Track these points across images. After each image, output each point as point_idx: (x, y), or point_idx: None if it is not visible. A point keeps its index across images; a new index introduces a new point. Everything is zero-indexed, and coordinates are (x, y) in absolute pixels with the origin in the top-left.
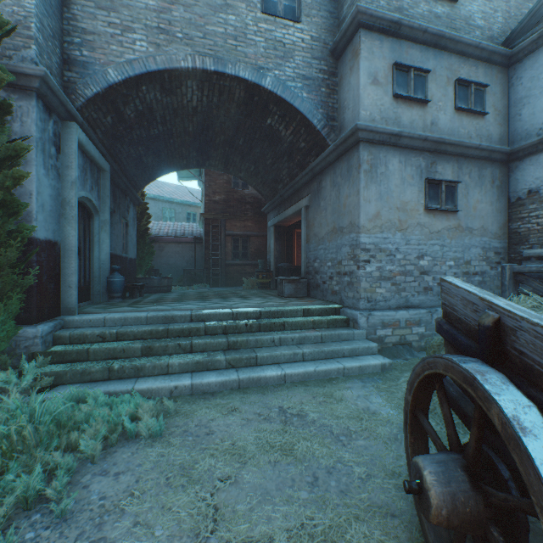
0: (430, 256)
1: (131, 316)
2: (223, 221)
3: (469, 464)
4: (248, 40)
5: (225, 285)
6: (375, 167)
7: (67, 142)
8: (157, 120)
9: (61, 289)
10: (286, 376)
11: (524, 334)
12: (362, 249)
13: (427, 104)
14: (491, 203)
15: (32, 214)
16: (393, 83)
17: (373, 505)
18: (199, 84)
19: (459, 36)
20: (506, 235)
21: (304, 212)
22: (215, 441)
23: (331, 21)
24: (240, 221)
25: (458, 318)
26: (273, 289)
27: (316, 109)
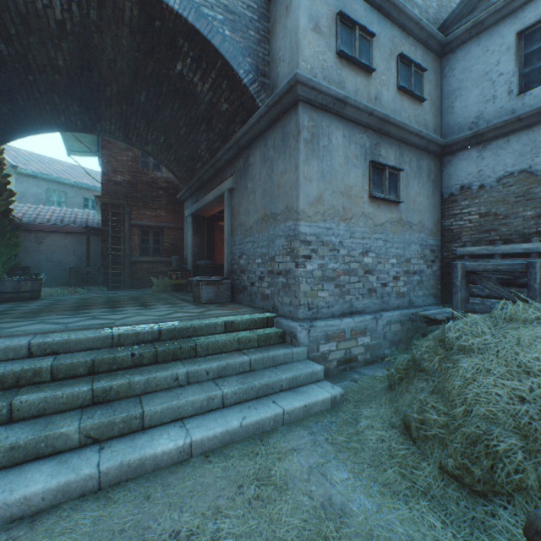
0: (374, 252)
1: None
2: (128, 207)
3: None
4: None
5: (130, 287)
6: (317, 138)
7: None
8: None
9: None
10: (193, 445)
11: None
12: (302, 242)
13: (371, 75)
14: (428, 197)
15: None
16: (337, 37)
17: None
18: None
19: (403, 4)
20: (439, 232)
21: (227, 196)
22: None
23: None
24: (151, 209)
25: None
26: (191, 292)
27: (243, 57)
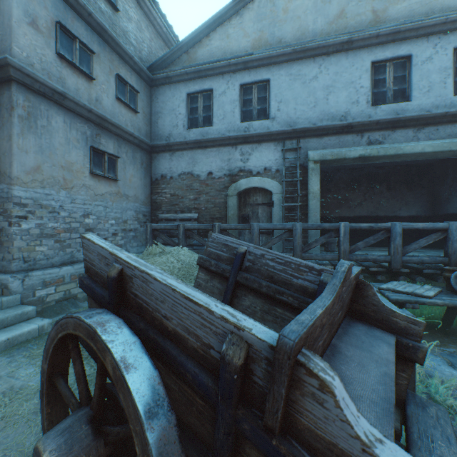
0: (96, 215)
1: None
2: None
3: (95, 413)
4: None
5: None
6: (35, 117)
7: None
8: None
9: None
10: None
11: (138, 280)
12: (17, 204)
13: (93, 81)
14: (141, 179)
15: None
16: (57, 41)
17: None
18: None
19: (119, 41)
20: (150, 203)
21: None
22: None
23: None
24: None
25: (97, 272)
26: None
27: None
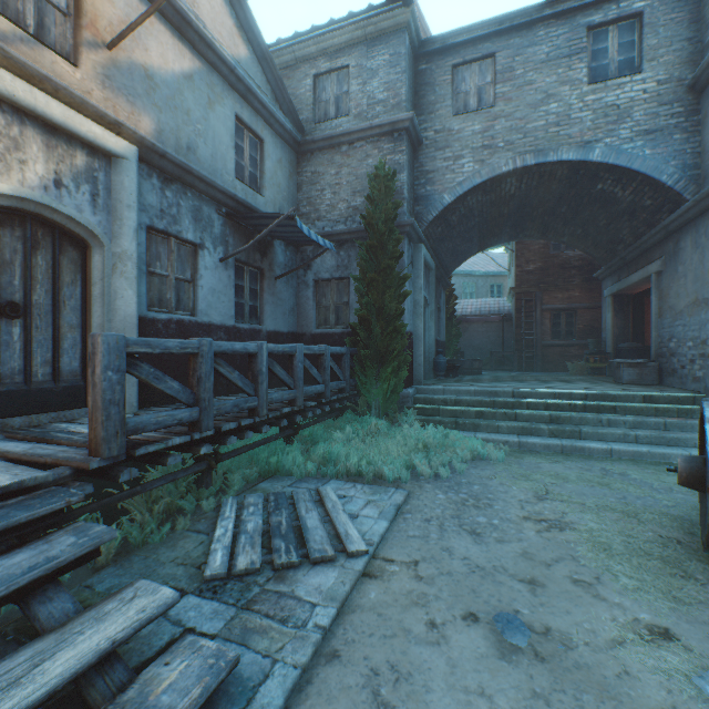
0: None
1: (462, 388)
2: (538, 293)
3: None
4: (571, 120)
5: (541, 370)
6: None
7: (417, 259)
8: (474, 215)
9: (413, 366)
10: (612, 451)
11: None
12: None
13: None
14: None
15: (404, 315)
16: None
17: (669, 513)
18: (518, 177)
19: None
20: None
21: (653, 279)
22: (543, 471)
23: (689, 49)
24: (562, 291)
25: None
26: (610, 376)
27: (665, 163)
